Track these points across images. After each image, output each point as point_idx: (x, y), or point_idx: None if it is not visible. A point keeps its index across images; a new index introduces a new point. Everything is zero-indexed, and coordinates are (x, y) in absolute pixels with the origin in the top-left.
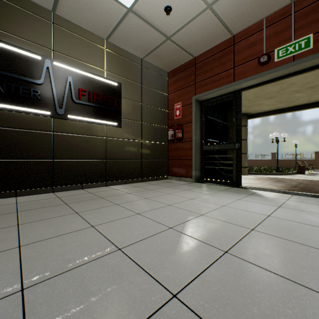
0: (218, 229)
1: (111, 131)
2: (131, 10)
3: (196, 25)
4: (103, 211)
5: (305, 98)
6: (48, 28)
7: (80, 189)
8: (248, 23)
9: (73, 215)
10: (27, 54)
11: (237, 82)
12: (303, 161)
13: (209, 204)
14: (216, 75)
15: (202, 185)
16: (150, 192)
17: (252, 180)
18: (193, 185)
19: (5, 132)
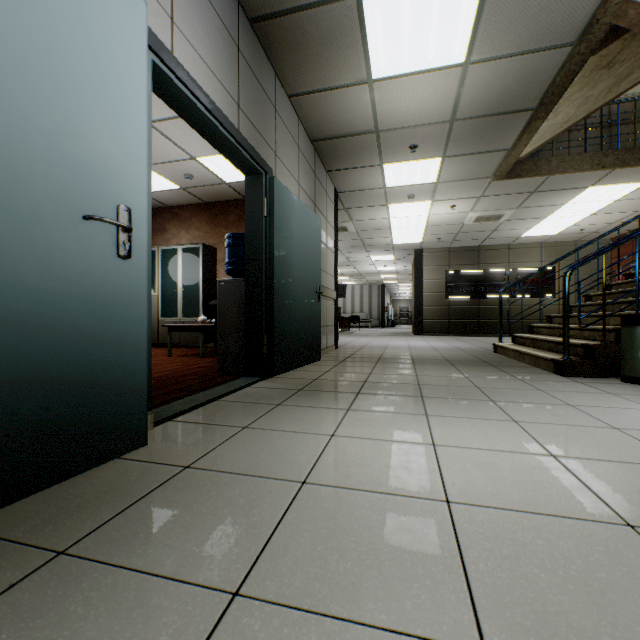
0: None
1: (546, 301)
2: (556, 234)
3: (611, 226)
4: None
5: None
6: (506, 253)
7: None
8: None
9: None
10: (498, 271)
11: None
12: None
13: None
14: None
15: None
16: None
17: None
18: None
19: (489, 308)
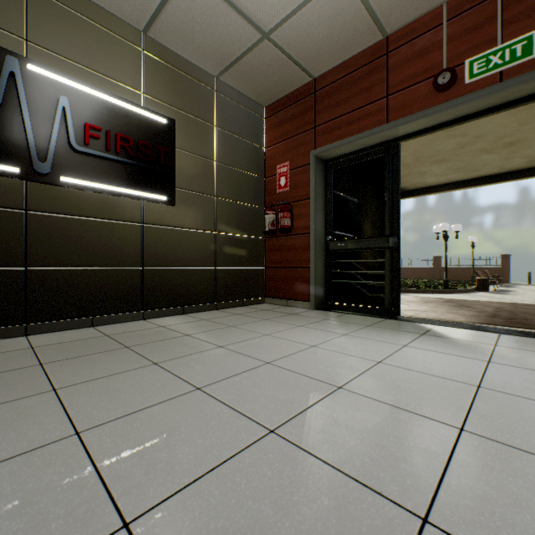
0: (383, 432)
1: (154, 212)
2: None
3: (319, 9)
4: (119, 384)
5: (496, 164)
6: None
7: (89, 327)
8: (415, 12)
9: (41, 398)
10: None
11: (394, 123)
12: (484, 271)
13: (348, 358)
14: (353, 110)
15: (328, 314)
16: (229, 332)
17: (415, 305)
18: (312, 316)
19: None
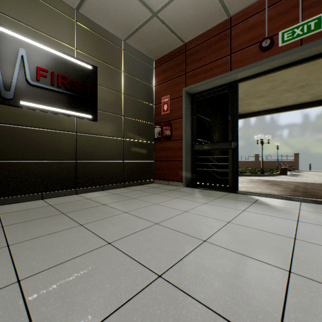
0: (237, 275)
1: (83, 125)
2: None
3: None
4: (54, 240)
5: (293, 99)
6: None
7: (40, 200)
8: (248, 2)
9: None
10: None
11: (234, 71)
12: (284, 163)
13: (209, 219)
14: (209, 63)
15: (194, 190)
16: (131, 202)
17: (246, 183)
18: (184, 191)
19: None
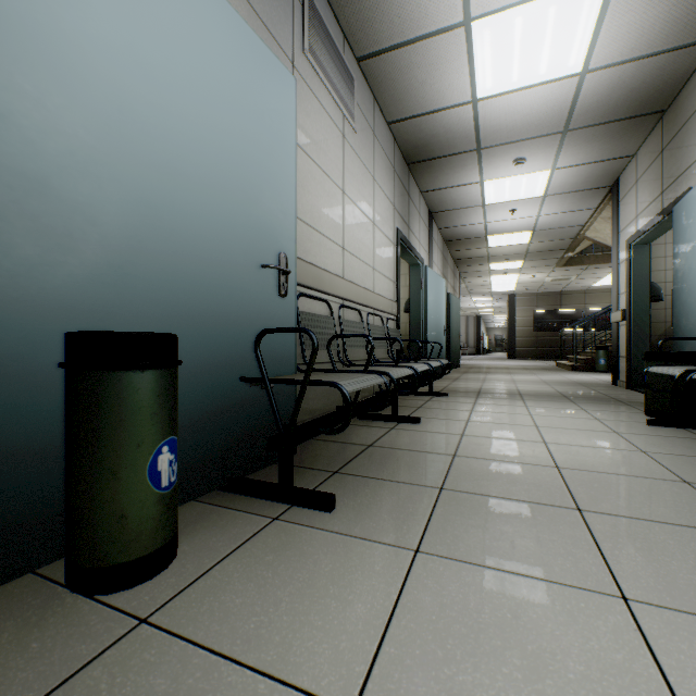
0: None
1: None
2: None
3: None
4: None
5: None
6: (583, 297)
7: None
8: None
9: None
10: (576, 310)
11: None
12: None
13: None
14: None
15: None
16: None
17: None
18: None
19: (569, 339)
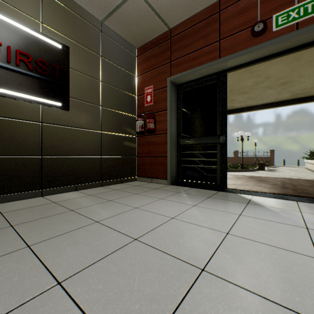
0: None
1: (51, 114)
2: None
3: None
4: None
5: (274, 96)
6: None
7: None
8: None
9: None
10: None
11: (224, 58)
12: (261, 158)
13: (202, 230)
14: (196, 50)
15: (179, 188)
16: (107, 206)
17: (233, 180)
18: (169, 190)
19: None
